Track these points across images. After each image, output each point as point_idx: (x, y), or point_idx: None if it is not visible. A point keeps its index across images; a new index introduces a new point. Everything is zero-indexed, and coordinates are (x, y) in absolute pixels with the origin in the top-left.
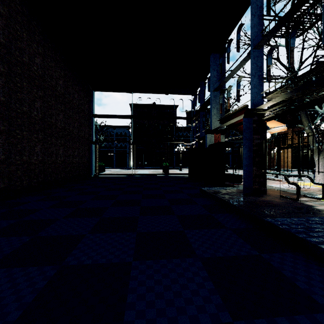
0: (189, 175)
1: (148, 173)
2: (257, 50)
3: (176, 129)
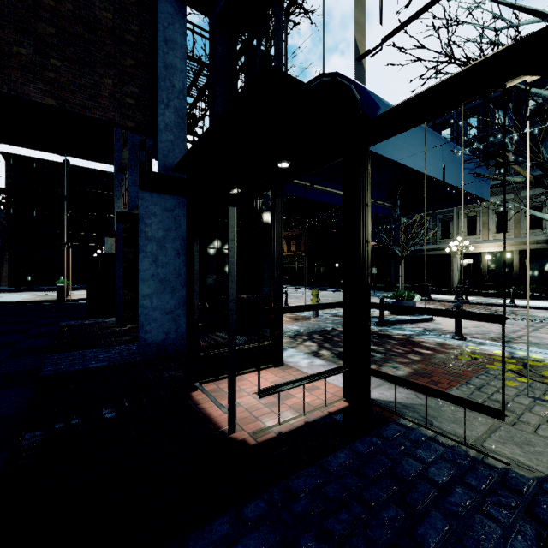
0: None
1: (16, 300)
2: (138, 136)
3: None
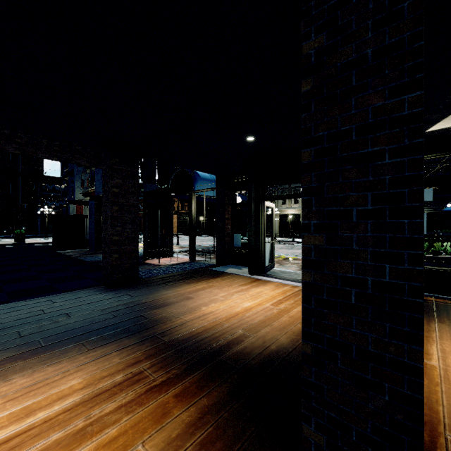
0: (53, 243)
1: None
2: None
3: (42, 180)
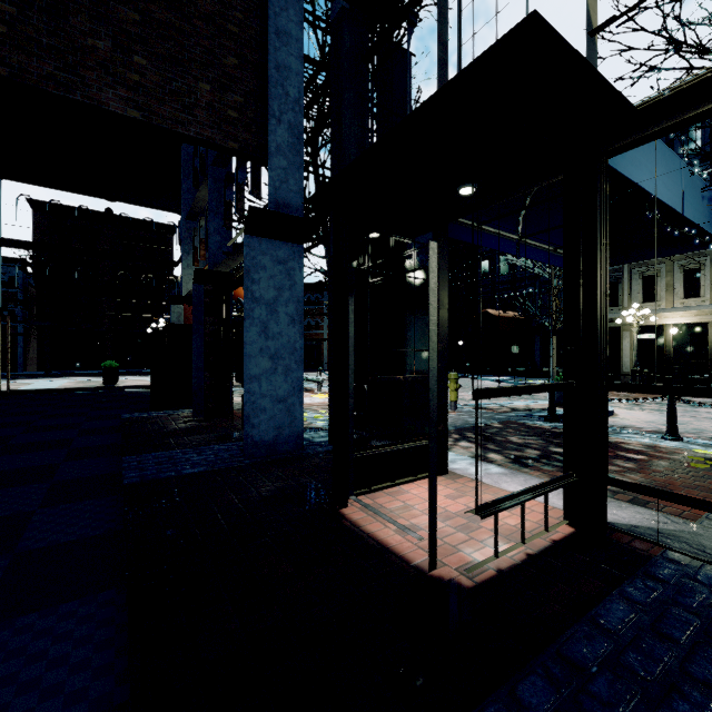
0: None
1: (53, 387)
2: (221, 169)
3: (171, 282)
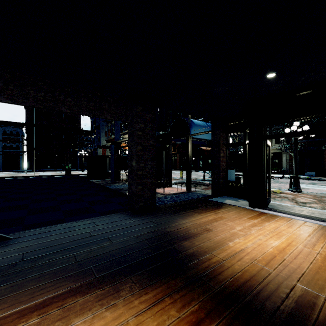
0: (88, 175)
1: (51, 174)
2: None
3: (80, 133)
